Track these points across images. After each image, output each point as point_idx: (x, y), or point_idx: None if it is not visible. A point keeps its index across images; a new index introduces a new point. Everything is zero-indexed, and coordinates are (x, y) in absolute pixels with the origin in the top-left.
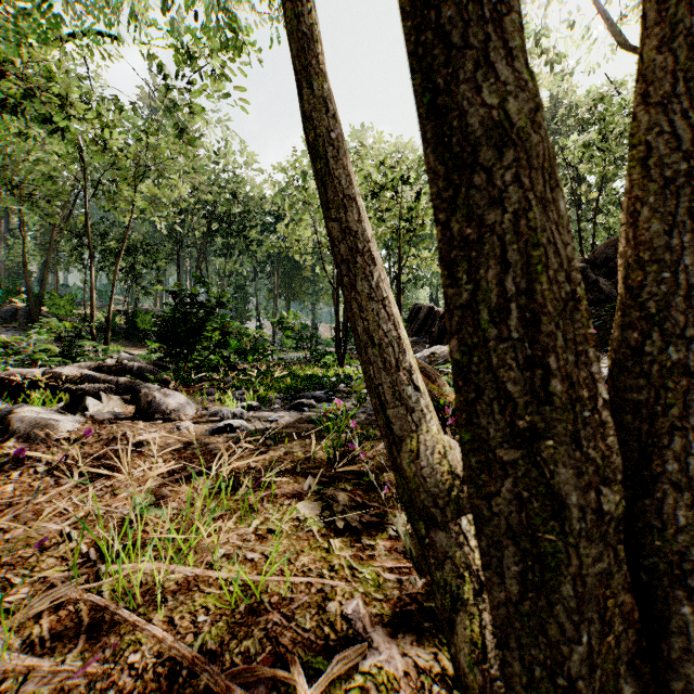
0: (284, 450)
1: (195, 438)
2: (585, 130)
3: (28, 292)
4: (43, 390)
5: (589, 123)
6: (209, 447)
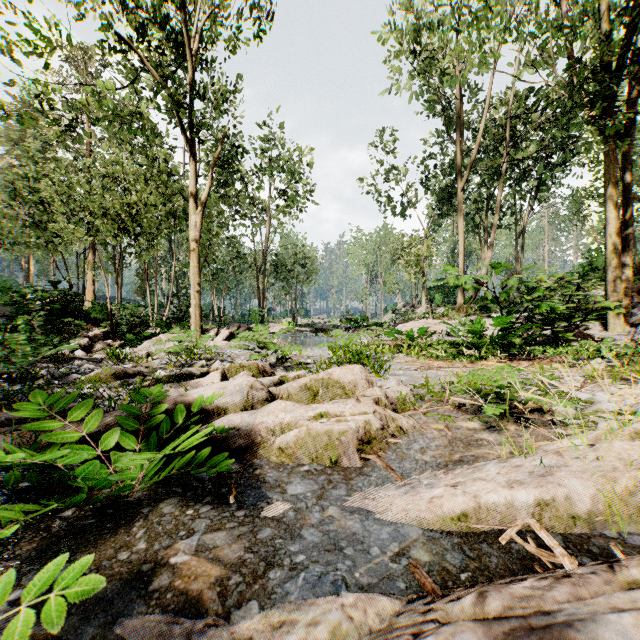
0: None
1: None
2: None
3: None
4: None
5: None
6: None
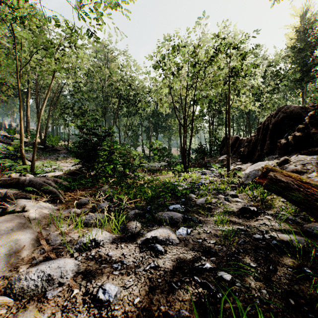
0: None
1: None
2: None
3: (40, 134)
4: None
5: None
6: None
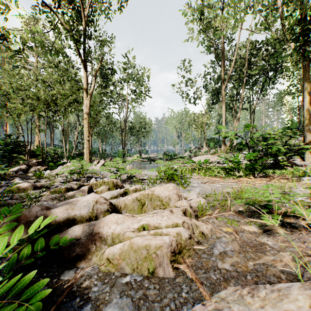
0: None
1: None
2: None
3: None
4: None
5: None
6: None
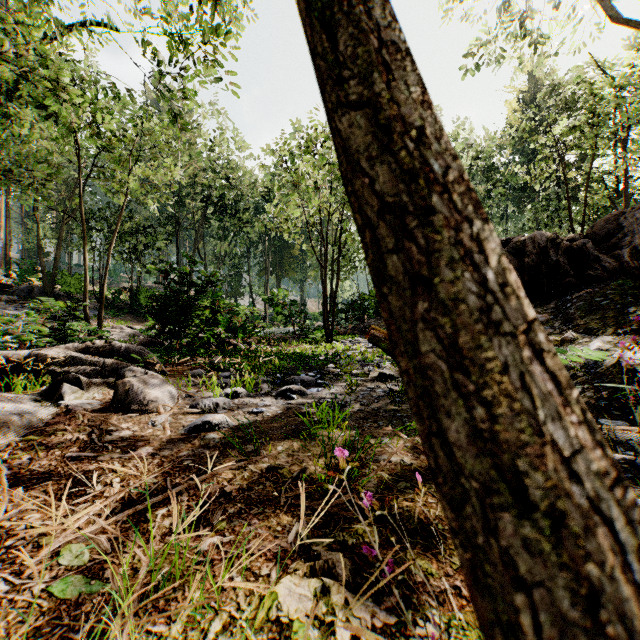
0: (267, 461)
1: (168, 439)
2: (567, 110)
3: (42, 271)
4: (26, 374)
5: (571, 102)
6: (181, 455)
